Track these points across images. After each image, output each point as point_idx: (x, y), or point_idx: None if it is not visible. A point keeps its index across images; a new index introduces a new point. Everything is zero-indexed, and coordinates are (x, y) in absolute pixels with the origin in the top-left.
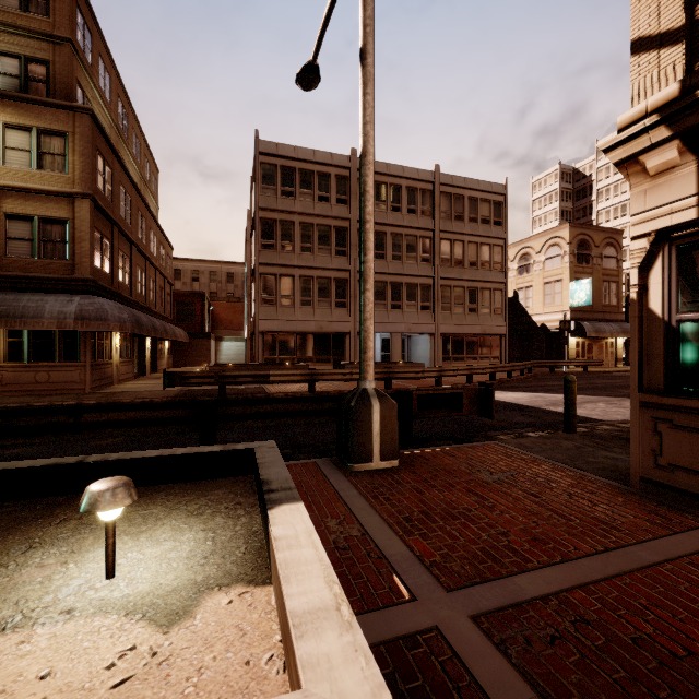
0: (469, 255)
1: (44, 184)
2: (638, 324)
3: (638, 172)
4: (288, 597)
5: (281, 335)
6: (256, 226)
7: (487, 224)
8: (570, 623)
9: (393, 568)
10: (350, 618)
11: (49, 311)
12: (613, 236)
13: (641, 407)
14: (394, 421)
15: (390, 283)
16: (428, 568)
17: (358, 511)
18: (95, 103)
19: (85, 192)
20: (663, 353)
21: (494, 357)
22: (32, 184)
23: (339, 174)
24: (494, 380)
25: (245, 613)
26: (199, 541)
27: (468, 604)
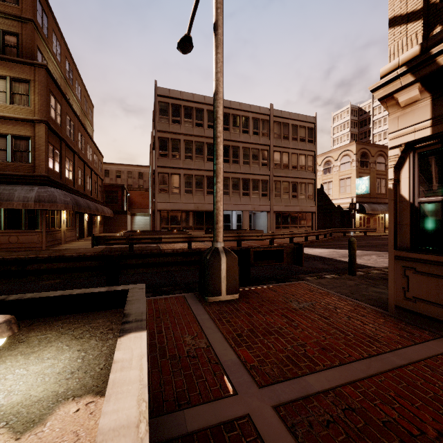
0: (292, 161)
1: (14, 113)
2: (393, 205)
3: (393, 104)
4: (102, 415)
5: (172, 212)
6: (155, 142)
7: (304, 142)
8: (341, 410)
9: (225, 371)
10: (143, 435)
11: (17, 196)
12: (383, 150)
13: (395, 259)
14: (236, 268)
15: (242, 179)
16: (248, 370)
17: (207, 330)
18: (50, 61)
19: (42, 119)
20: (409, 224)
21: (308, 226)
22: (6, 113)
23: (209, 109)
24: (307, 241)
25: (85, 420)
26: (72, 359)
27: (272, 397)
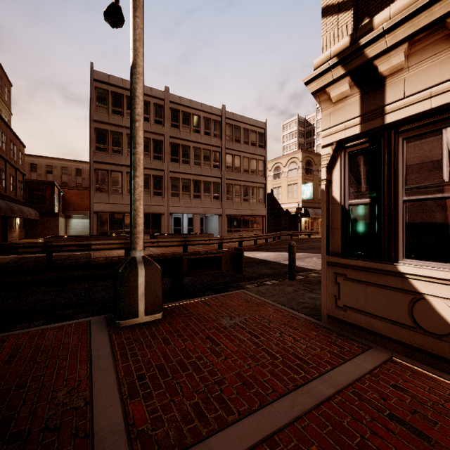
0: (243, 164)
1: None
2: (326, 207)
3: (326, 99)
4: None
5: (112, 215)
6: (91, 133)
7: (255, 146)
8: None
9: None
10: None
11: None
12: None
13: (328, 266)
14: (158, 282)
15: (192, 180)
16: (131, 442)
17: (98, 373)
18: None
19: None
20: (341, 227)
21: (259, 230)
22: None
23: (156, 103)
24: (256, 244)
25: None
26: None
27: None
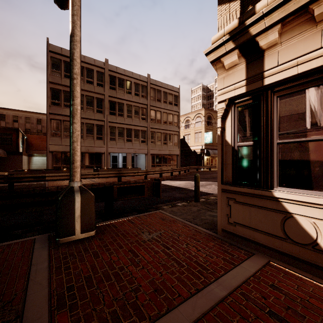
0: (163, 118)
1: None
2: (221, 148)
3: (221, 67)
4: None
5: (64, 153)
6: (47, 92)
7: (171, 105)
8: None
9: None
10: None
11: None
12: None
13: (222, 192)
14: (92, 206)
15: (126, 128)
16: None
17: (33, 287)
18: None
19: None
20: (231, 163)
21: (174, 165)
22: None
23: (98, 70)
24: (172, 175)
25: None
26: None
27: None
